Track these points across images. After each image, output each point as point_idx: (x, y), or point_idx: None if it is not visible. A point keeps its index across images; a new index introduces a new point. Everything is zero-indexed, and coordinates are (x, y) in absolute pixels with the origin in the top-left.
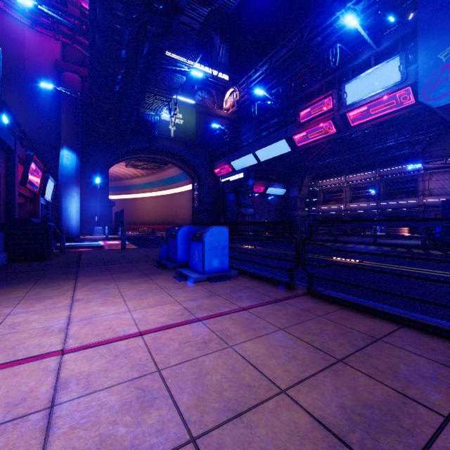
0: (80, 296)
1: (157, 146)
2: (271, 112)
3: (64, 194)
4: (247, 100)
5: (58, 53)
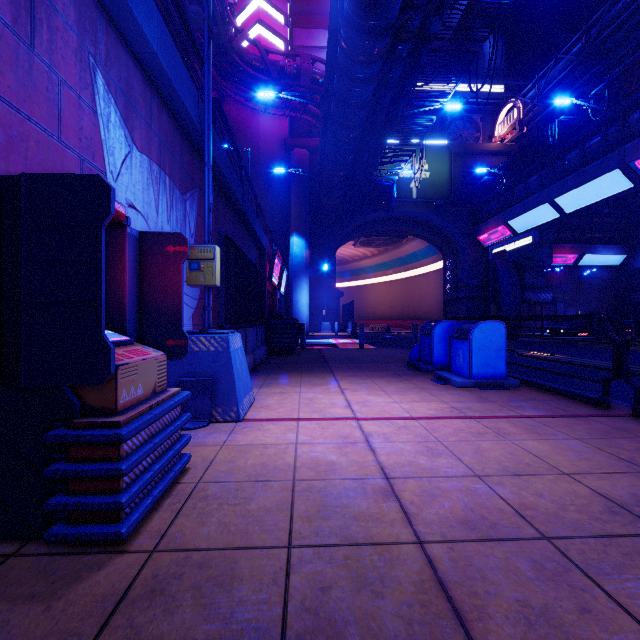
0: (345, 386)
1: (394, 214)
2: (588, 126)
3: (294, 286)
4: (538, 114)
5: (287, 129)
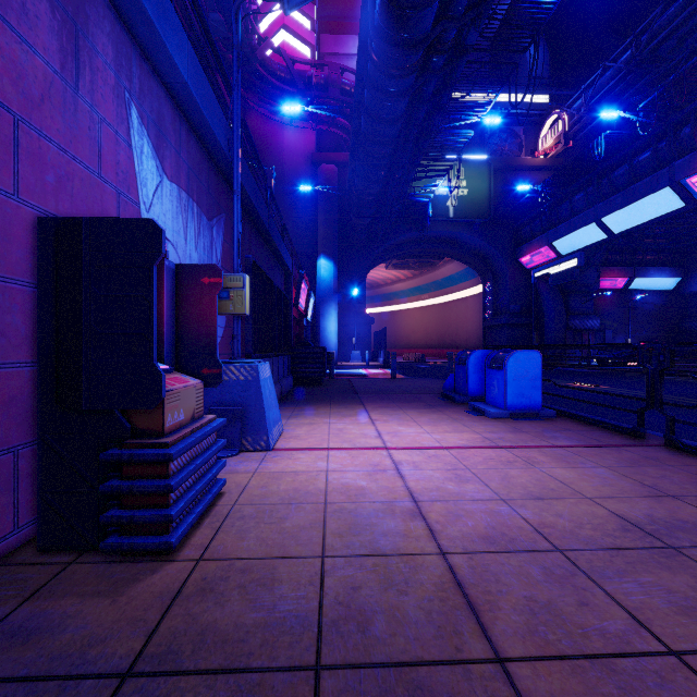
0: (376, 417)
1: (429, 235)
2: (637, 141)
3: (322, 312)
4: (585, 126)
5: (313, 143)
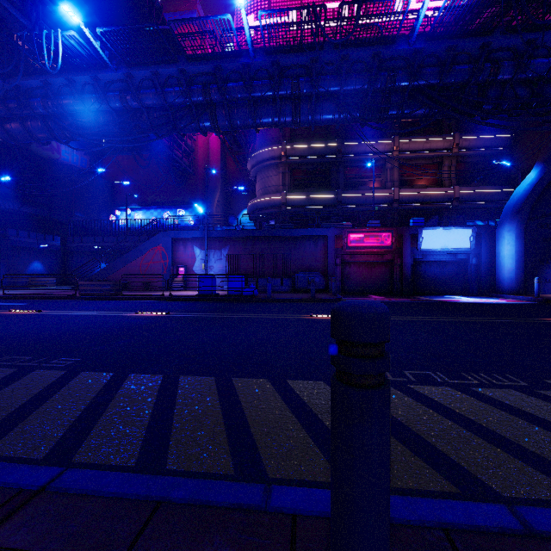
0: None
1: None
2: None
3: (497, 236)
4: None
5: None
